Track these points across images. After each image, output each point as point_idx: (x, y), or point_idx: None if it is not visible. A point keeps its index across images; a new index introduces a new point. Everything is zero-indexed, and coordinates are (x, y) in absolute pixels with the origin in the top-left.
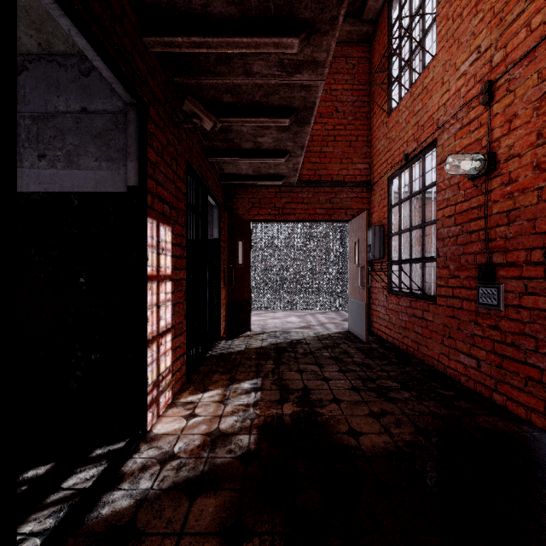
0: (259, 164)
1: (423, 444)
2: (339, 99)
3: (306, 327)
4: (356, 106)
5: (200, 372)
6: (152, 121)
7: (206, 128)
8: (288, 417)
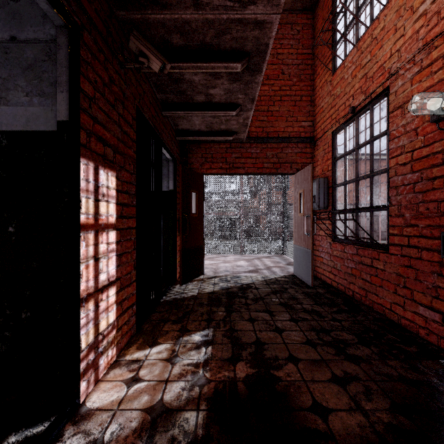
0: (211, 119)
1: (407, 428)
2: (285, 62)
3: (254, 270)
4: (300, 68)
5: (151, 320)
6: (87, 48)
7: (155, 69)
8: (242, 383)
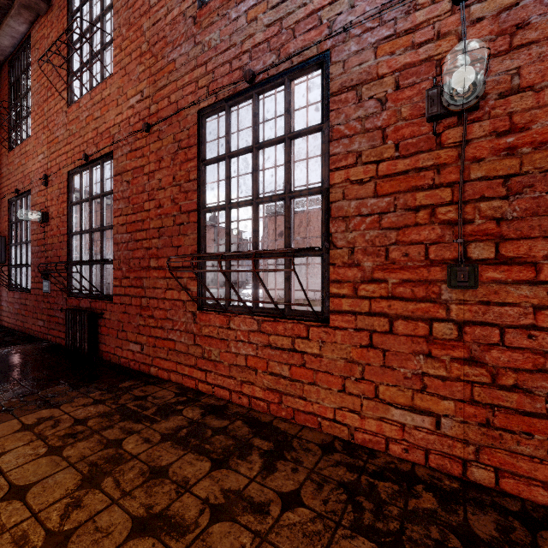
0: None
1: None
2: None
3: None
4: None
5: None
6: None
7: None
8: None
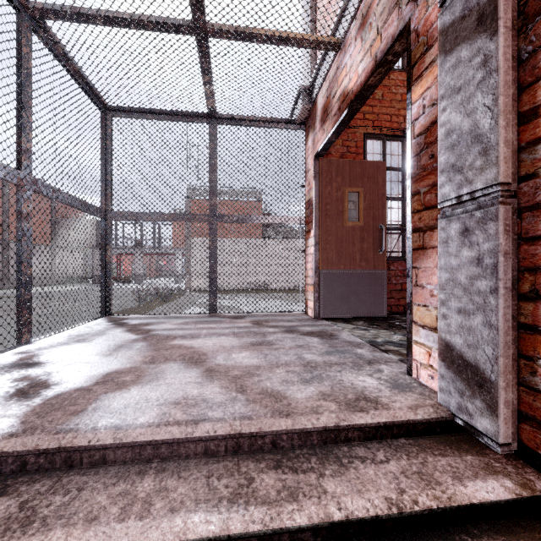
0: None
1: None
2: None
3: (312, 333)
4: None
5: None
6: None
7: None
8: None
